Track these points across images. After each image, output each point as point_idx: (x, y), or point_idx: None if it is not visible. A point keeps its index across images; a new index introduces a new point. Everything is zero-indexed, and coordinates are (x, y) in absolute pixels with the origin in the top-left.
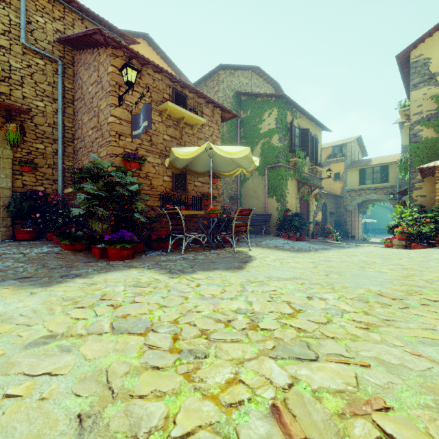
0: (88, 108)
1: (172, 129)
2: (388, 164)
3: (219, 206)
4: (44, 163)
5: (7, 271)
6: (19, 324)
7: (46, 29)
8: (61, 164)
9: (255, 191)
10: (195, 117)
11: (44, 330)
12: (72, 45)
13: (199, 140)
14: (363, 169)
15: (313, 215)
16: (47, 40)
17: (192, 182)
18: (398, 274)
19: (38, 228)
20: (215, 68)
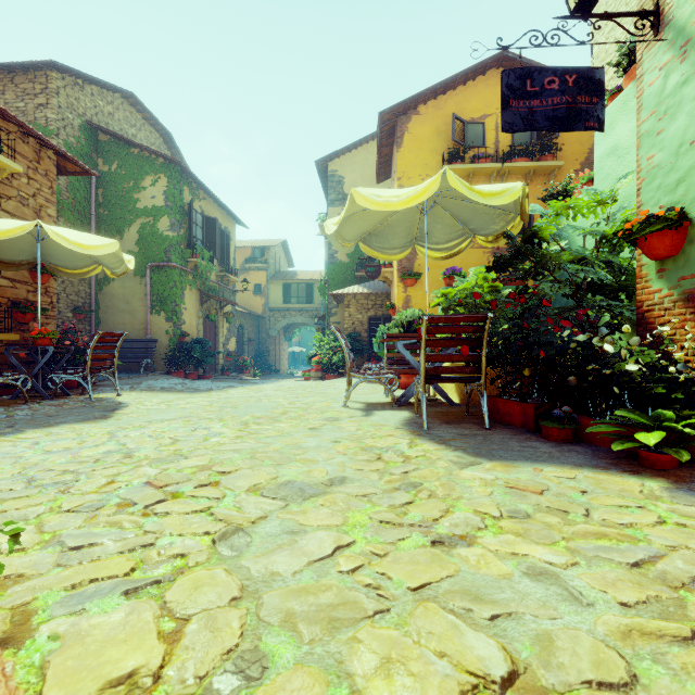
0: None
1: None
2: (314, 281)
3: (54, 324)
4: None
5: None
6: None
7: None
8: None
9: (128, 301)
10: None
11: None
12: None
13: (6, 199)
14: (289, 283)
15: (223, 342)
16: None
17: None
18: (287, 401)
19: None
20: (40, 61)
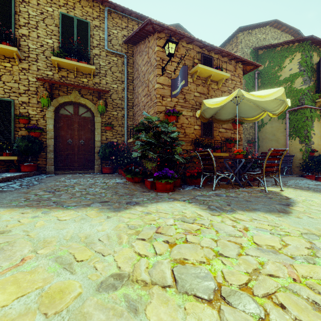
0: (142, 82)
1: (201, 87)
2: None
3: (241, 148)
4: (117, 124)
5: (96, 195)
6: (97, 251)
7: (118, 36)
8: (126, 123)
9: (274, 134)
10: (221, 73)
11: (114, 264)
12: (132, 42)
13: (223, 93)
14: None
15: None
16: (118, 43)
17: (217, 128)
18: None
19: (113, 165)
20: (234, 32)
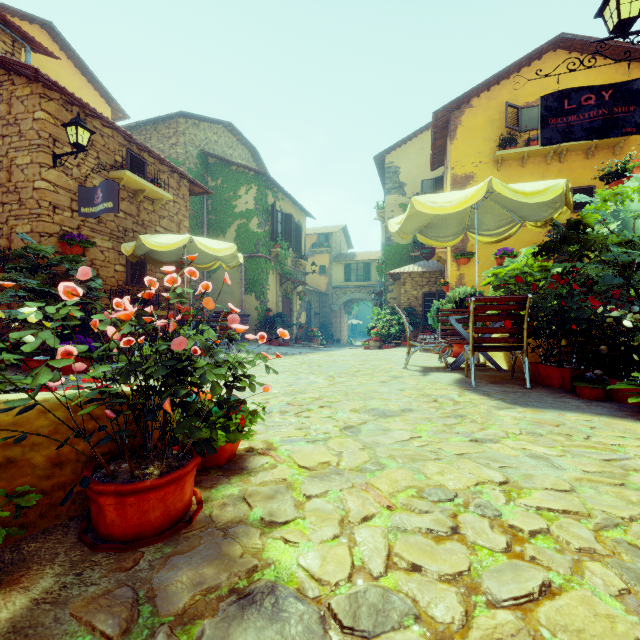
0: None
1: (127, 202)
2: (371, 261)
3: (187, 304)
4: None
5: None
6: None
7: None
8: None
9: (228, 285)
10: (160, 192)
11: None
12: None
13: (162, 219)
14: (349, 264)
15: (296, 316)
16: None
17: (153, 273)
18: (357, 363)
19: None
20: (174, 113)
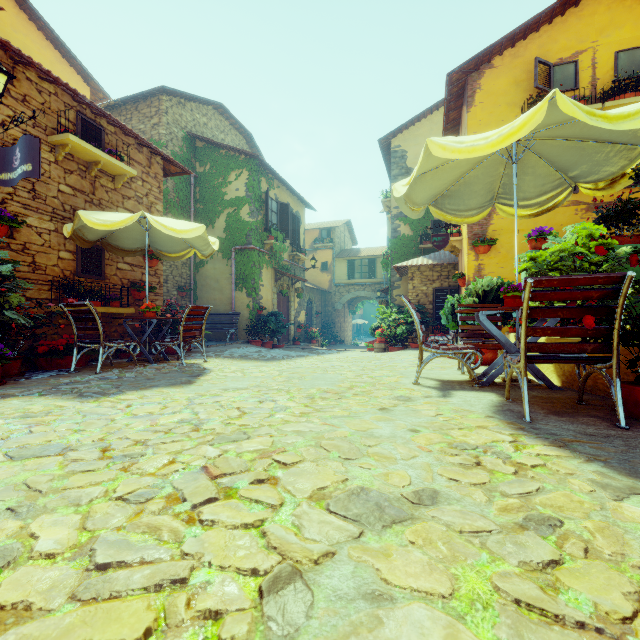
0: None
1: (76, 176)
2: (376, 257)
3: (161, 300)
4: None
5: None
6: None
7: None
8: None
9: (217, 281)
10: (120, 165)
11: None
12: None
13: (127, 199)
14: (352, 260)
15: (294, 315)
16: None
17: (113, 262)
18: (353, 374)
19: None
20: (154, 89)
